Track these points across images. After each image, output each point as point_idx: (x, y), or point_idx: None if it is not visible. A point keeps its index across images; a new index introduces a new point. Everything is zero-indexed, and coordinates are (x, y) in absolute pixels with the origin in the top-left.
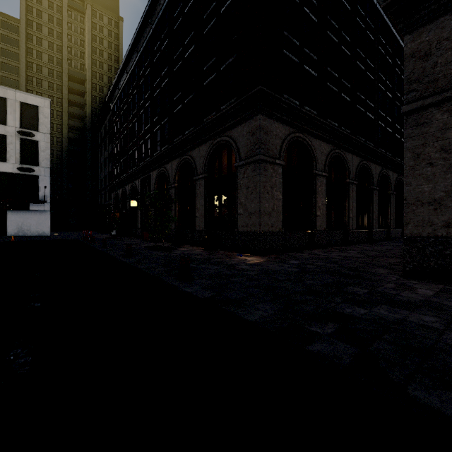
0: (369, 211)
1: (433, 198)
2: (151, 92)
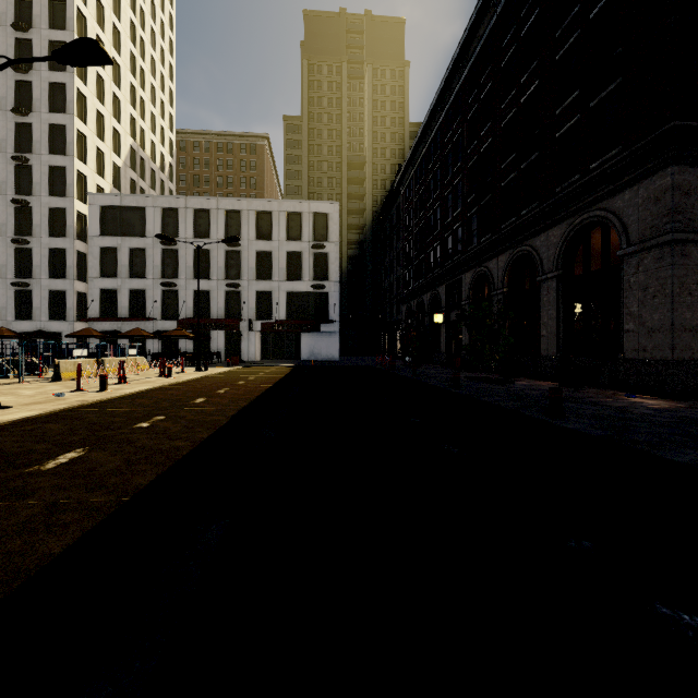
0: None
1: None
2: (463, 162)
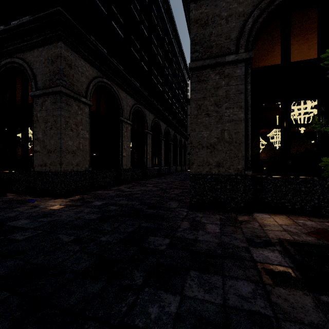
0: (159, 154)
1: (209, 142)
2: None
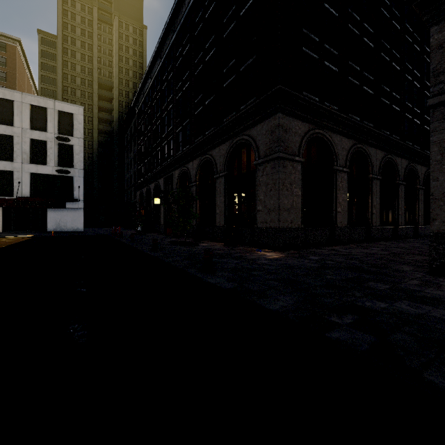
0: (394, 207)
1: None
2: (173, 95)
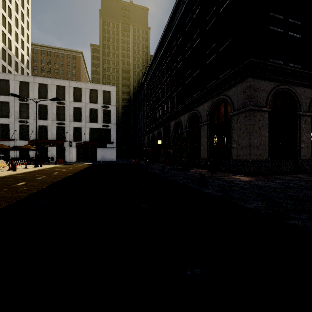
0: None
1: None
2: (170, 72)
